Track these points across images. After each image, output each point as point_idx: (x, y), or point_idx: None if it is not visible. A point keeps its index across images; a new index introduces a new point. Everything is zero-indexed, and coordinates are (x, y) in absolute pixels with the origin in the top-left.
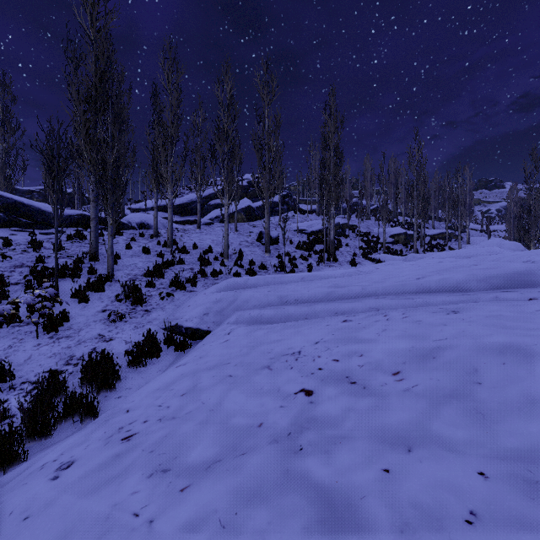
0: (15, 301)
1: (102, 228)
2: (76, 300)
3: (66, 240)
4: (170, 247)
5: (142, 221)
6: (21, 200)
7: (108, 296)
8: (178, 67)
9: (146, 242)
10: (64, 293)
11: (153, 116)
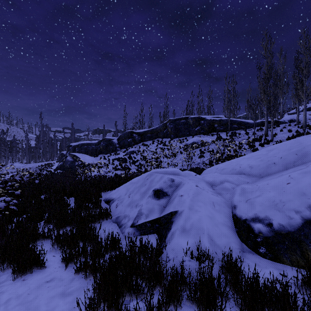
0: (248, 140)
1: (270, 125)
2: (260, 146)
3: (256, 131)
4: (304, 128)
5: (291, 119)
6: (241, 120)
7: (270, 145)
8: (308, 39)
9: (291, 128)
10: (256, 145)
11: (296, 67)
